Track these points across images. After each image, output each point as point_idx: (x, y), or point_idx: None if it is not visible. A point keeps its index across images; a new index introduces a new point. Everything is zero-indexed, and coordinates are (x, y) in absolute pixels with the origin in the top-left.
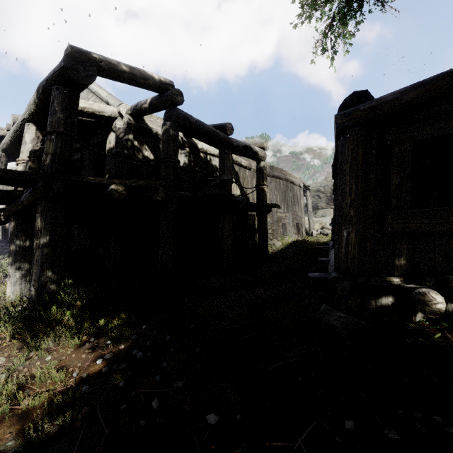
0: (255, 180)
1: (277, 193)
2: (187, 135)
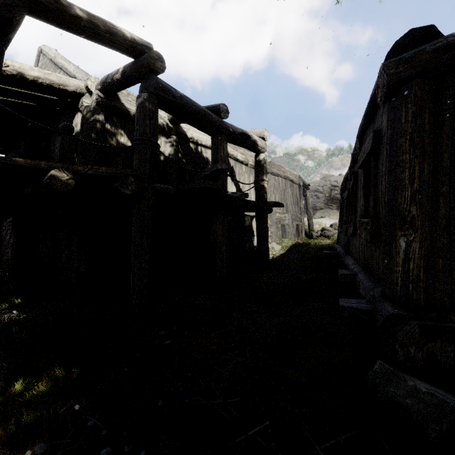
0: (253, 176)
1: (276, 192)
2: (171, 114)
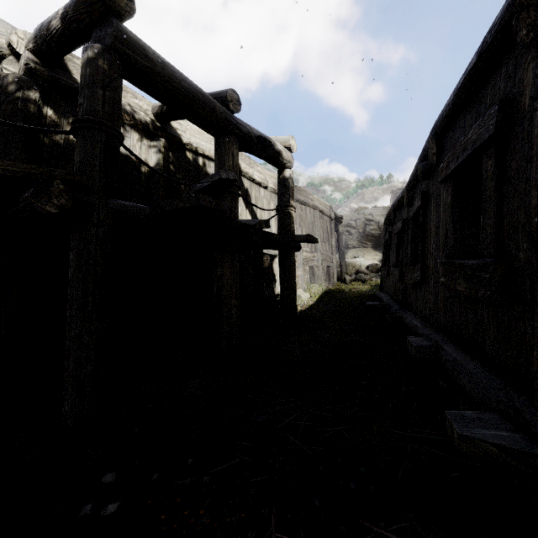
0: (274, 203)
1: (303, 225)
2: (148, 93)
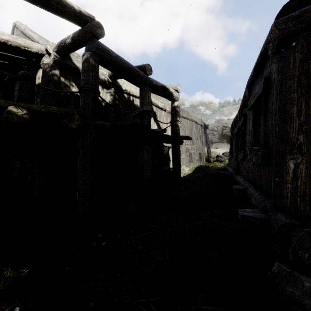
0: (169, 119)
1: (185, 130)
2: (109, 70)
